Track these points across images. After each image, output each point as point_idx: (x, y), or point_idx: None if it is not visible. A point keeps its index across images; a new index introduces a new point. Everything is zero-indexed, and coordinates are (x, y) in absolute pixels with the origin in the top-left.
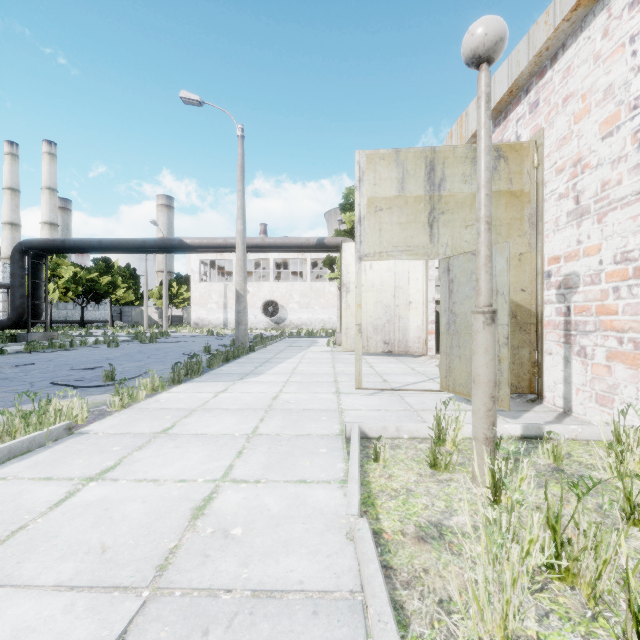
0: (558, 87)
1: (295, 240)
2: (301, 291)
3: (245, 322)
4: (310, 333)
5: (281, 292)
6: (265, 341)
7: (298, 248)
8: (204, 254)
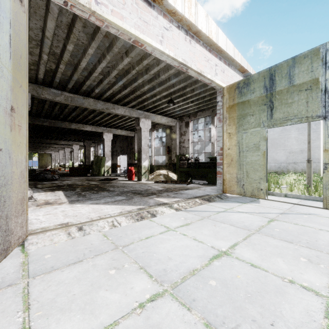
0: (230, 78)
1: None
2: None
3: None
4: None
5: None
6: None
7: None
8: None
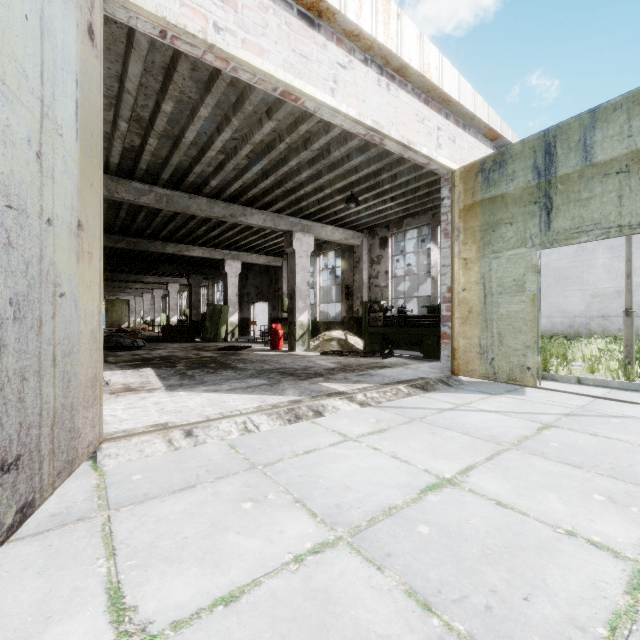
0: (466, 152)
1: None
2: None
3: None
4: None
5: None
6: None
7: None
8: None
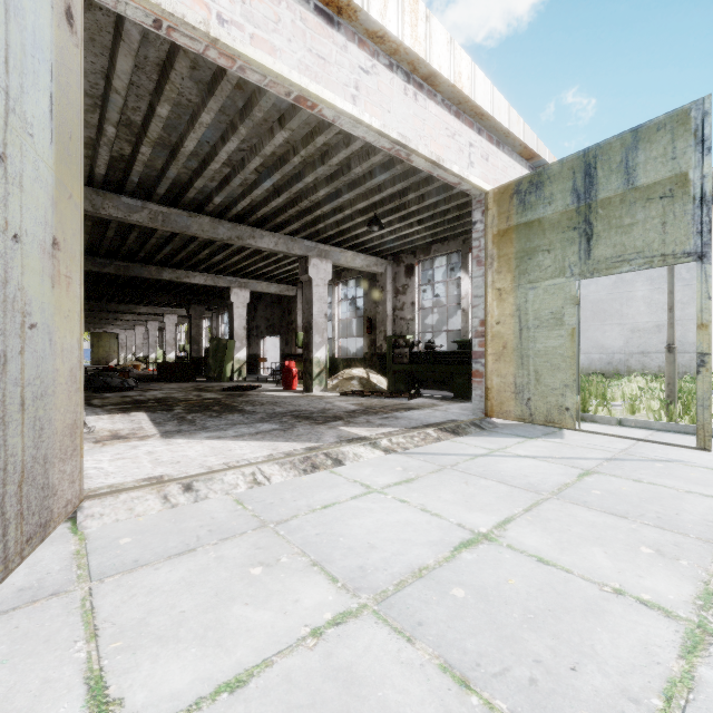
0: (500, 171)
1: None
2: None
3: None
4: None
5: None
6: None
7: None
8: None
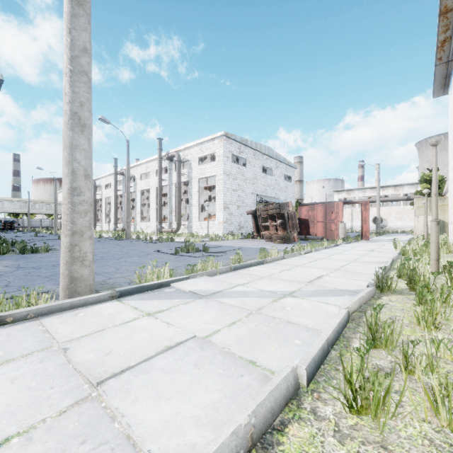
0: None
1: (397, 198)
2: (396, 211)
3: (379, 226)
4: (403, 232)
5: (383, 212)
6: (385, 233)
7: (398, 200)
8: (340, 196)
